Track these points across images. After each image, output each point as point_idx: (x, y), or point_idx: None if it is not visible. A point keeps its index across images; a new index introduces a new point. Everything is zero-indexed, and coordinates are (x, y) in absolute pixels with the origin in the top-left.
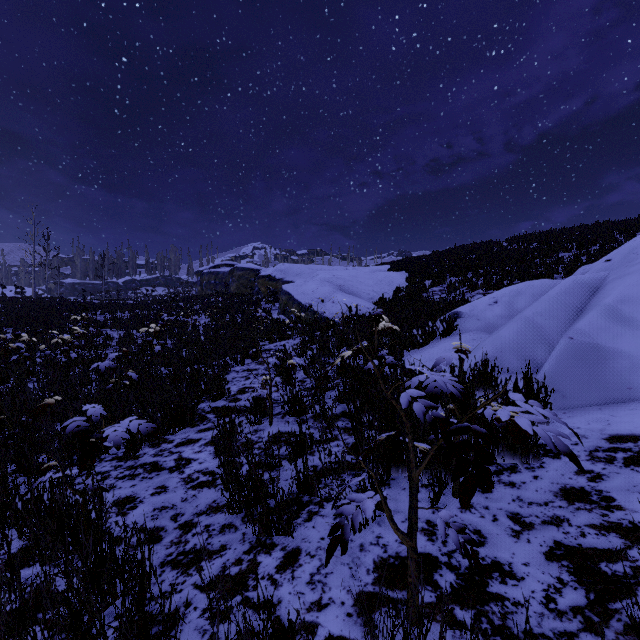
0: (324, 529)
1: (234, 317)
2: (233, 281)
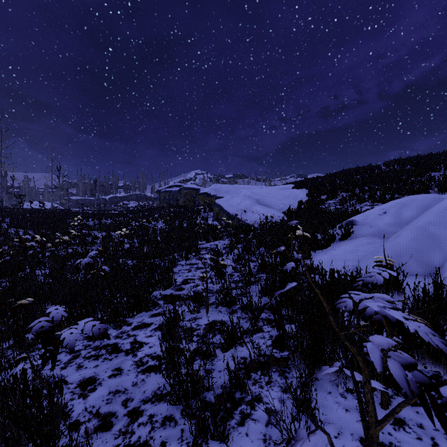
0: (257, 438)
1: (181, 223)
2: (181, 197)
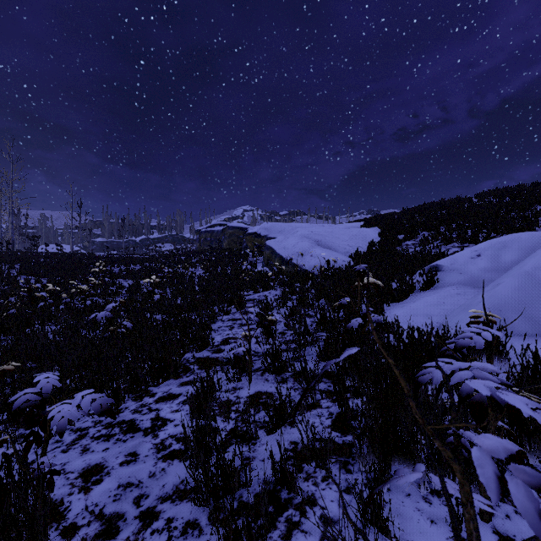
0: None
1: (224, 269)
2: (225, 238)
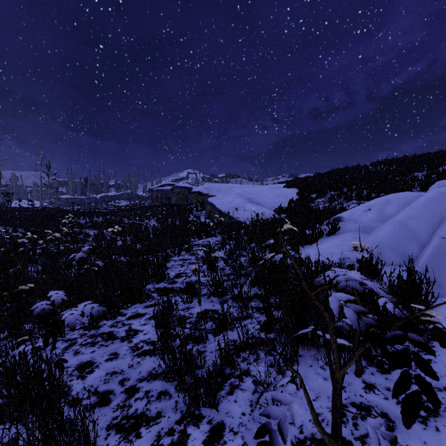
0: (244, 404)
1: (174, 221)
2: (173, 196)
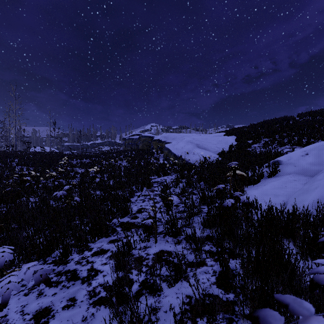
0: None
1: (139, 162)
2: (140, 143)
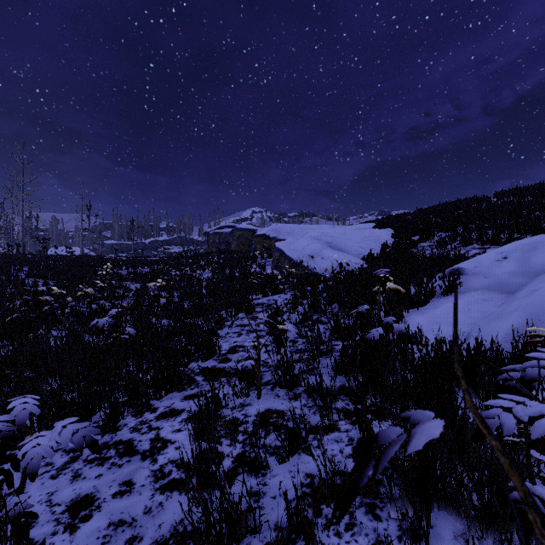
0: None
1: (232, 272)
2: (234, 240)
